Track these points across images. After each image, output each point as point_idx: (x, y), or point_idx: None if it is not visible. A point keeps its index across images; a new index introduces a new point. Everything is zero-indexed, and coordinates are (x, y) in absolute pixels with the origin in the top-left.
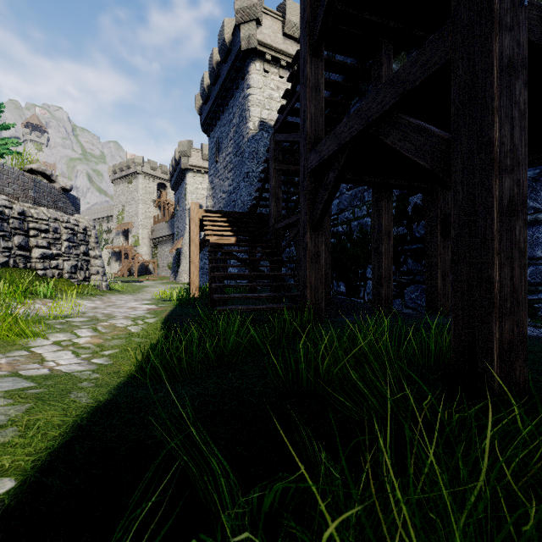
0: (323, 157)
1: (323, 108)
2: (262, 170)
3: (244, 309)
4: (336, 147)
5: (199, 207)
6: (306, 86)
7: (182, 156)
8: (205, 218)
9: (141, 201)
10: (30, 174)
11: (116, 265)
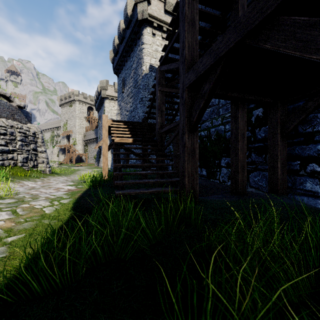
0: (200, 72)
1: (197, 39)
2: (151, 93)
3: (137, 193)
4: (212, 62)
5: None
6: (185, 21)
7: (102, 89)
8: (112, 125)
9: (77, 118)
10: None
11: (62, 156)
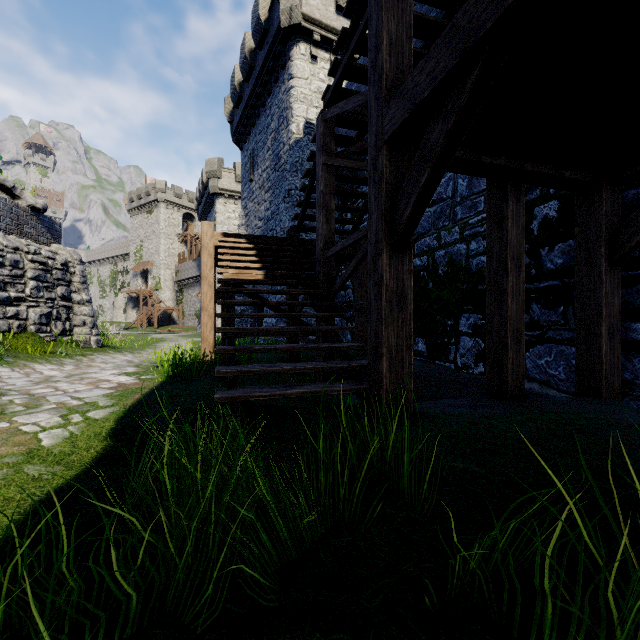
0: (420, 95)
1: (411, 26)
2: (305, 172)
3: (265, 396)
4: (454, 60)
5: None
6: None
7: (210, 177)
8: (221, 244)
9: (162, 236)
10: None
11: (133, 313)
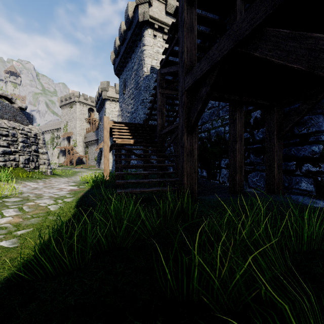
0: (198, 76)
1: (196, 44)
2: (152, 95)
3: (137, 191)
4: (208, 67)
5: None
6: (184, 27)
7: (103, 90)
8: (113, 127)
9: (78, 119)
10: None
11: (62, 158)
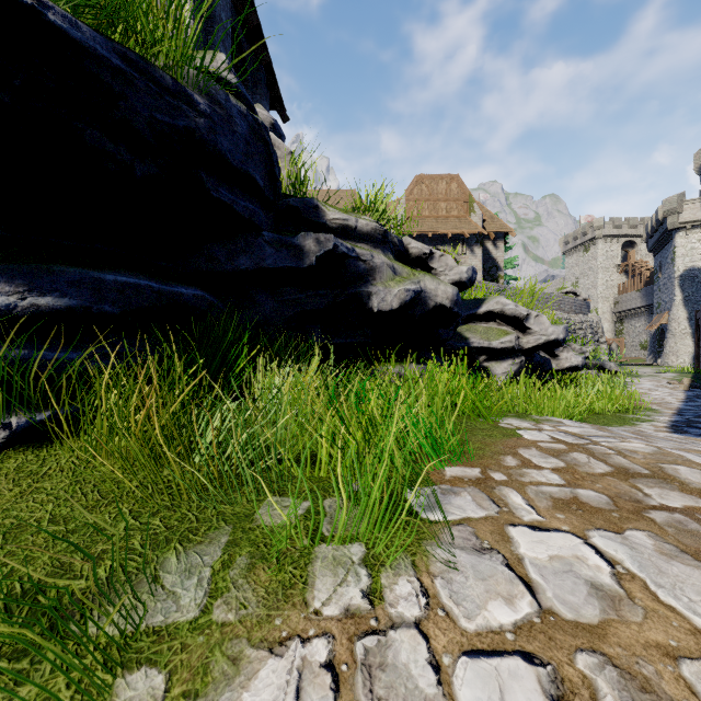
0: None
1: None
2: None
3: None
4: None
5: (695, 271)
6: None
7: (668, 215)
8: None
9: (600, 270)
10: (572, 297)
11: None
